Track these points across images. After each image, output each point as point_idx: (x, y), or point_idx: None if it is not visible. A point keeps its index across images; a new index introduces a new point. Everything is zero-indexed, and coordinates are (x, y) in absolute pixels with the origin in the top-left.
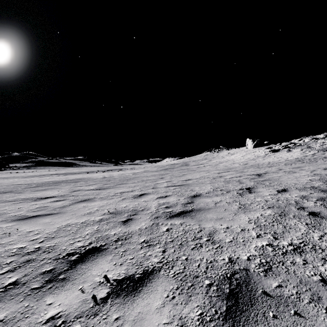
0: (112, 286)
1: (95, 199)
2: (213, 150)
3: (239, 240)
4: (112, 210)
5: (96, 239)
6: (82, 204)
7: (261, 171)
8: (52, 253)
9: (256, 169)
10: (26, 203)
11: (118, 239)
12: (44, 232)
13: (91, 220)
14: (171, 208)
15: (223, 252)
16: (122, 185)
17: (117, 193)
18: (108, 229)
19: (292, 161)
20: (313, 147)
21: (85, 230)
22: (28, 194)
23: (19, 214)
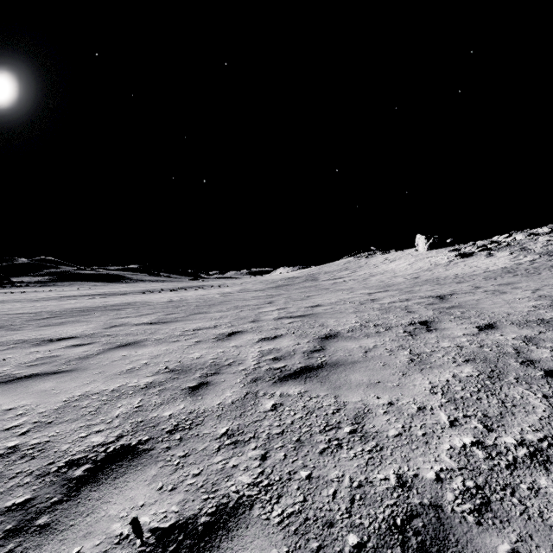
0: (146, 547)
1: (146, 341)
2: (360, 255)
3: (416, 433)
4: (174, 365)
5: (132, 427)
6: (120, 352)
7: (445, 290)
8: (39, 460)
9: (435, 287)
10: (21, 349)
11: (175, 427)
12: (35, 410)
13: (130, 385)
14: (283, 360)
15: (385, 461)
16: (199, 315)
17: (188, 331)
18: (159, 405)
19: (496, 273)
20: (532, 249)
21: (114, 406)
22: (30, 332)
23: (1, 372)
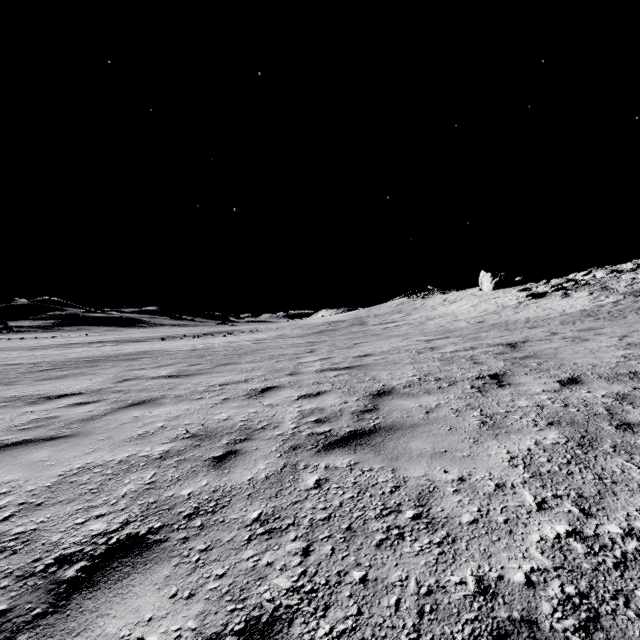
0: None
1: (164, 399)
2: (415, 295)
3: (496, 519)
4: (196, 429)
5: (142, 510)
6: (131, 413)
7: (516, 337)
8: (21, 556)
9: (504, 332)
10: (12, 408)
11: (195, 510)
12: (22, 488)
13: (142, 455)
14: (328, 423)
15: (459, 558)
16: (227, 366)
17: (214, 387)
18: (176, 481)
19: (575, 317)
20: (614, 289)
21: (121, 482)
22: (25, 387)
23: None
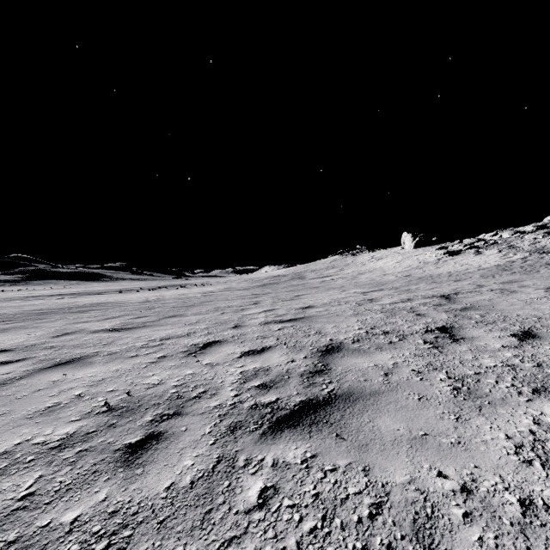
0: None
1: (95, 357)
2: (346, 253)
3: None
4: (118, 398)
5: None
6: (52, 375)
7: (446, 289)
8: None
9: (433, 285)
10: None
11: None
12: None
13: (36, 441)
14: (274, 389)
15: None
16: (173, 319)
17: (154, 341)
18: (63, 492)
19: (492, 271)
20: (520, 247)
21: None
22: None
23: None
